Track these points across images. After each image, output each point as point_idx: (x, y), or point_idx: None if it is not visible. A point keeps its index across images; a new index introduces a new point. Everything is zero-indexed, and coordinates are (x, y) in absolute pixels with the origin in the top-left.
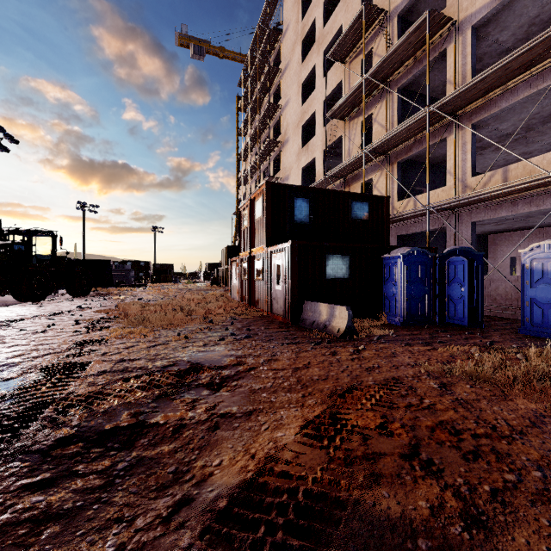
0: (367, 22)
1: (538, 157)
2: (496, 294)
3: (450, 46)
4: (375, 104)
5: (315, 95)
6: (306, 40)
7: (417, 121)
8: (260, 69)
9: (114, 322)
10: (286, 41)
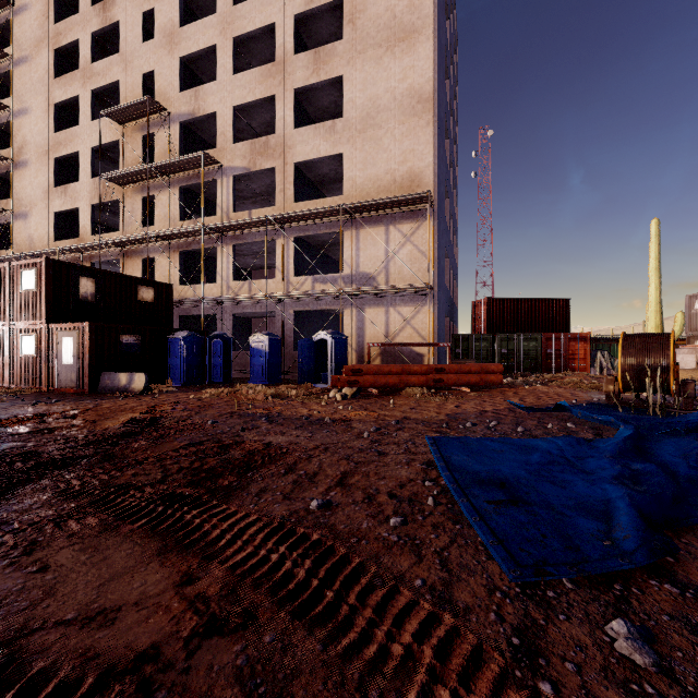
0: (150, 109)
1: (265, 280)
2: (246, 363)
3: (220, 180)
4: (159, 189)
5: (79, 132)
6: (62, 50)
7: (196, 229)
8: None
9: None
10: (22, 24)
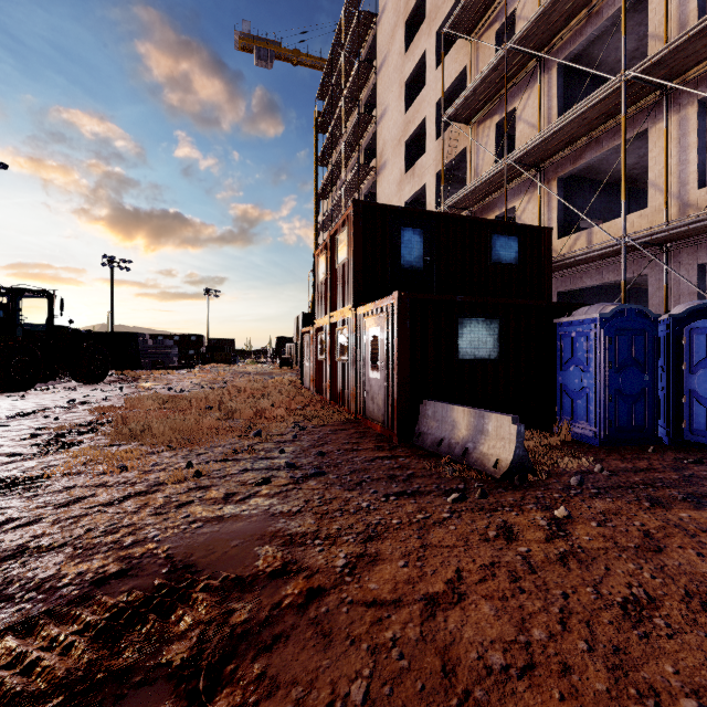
0: None
1: None
2: None
3: None
4: (520, 94)
5: (425, 95)
6: (412, 21)
7: (600, 103)
8: (346, 70)
9: (95, 433)
10: (382, 27)
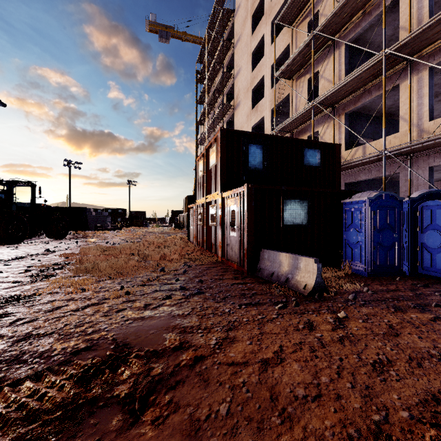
0: None
1: None
2: None
3: None
4: (322, 61)
5: (264, 61)
6: (256, 15)
7: (370, 69)
8: (215, 45)
9: (64, 269)
10: (237, 18)
